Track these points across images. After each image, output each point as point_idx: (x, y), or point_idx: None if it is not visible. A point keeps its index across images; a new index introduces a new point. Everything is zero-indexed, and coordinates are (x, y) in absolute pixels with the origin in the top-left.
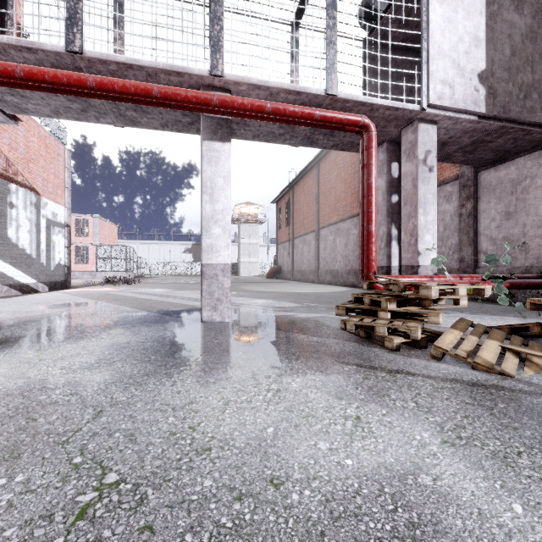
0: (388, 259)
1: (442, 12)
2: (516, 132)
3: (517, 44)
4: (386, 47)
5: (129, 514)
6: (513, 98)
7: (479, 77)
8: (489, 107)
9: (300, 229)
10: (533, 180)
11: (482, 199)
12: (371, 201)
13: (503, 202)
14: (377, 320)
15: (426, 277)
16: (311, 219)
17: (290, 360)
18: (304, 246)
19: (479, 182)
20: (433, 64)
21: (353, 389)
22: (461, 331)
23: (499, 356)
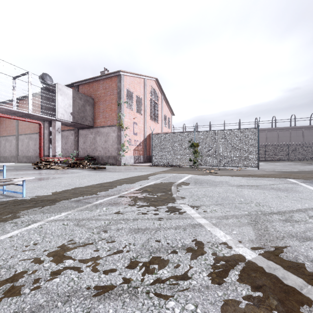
0: (49, 153)
1: (61, 98)
2: (81, 125)
3: (80, 107)
4: (49, 91)
5: (15, 174)
6: (79, 119)
7: (71, 113)
8: (73, 120)
9: (3, 132)
10: (88, 135)
11: (79, 137)
12: (41, 141)
13: (83, 139)
14: (41, 165)
15: (57, 158)
16: (12, 128)
17: (23, 171)
18: (7, 143)
19: (79, 132)
20: (59, 109)
21: (35, 171)
22: (56, 166)
23: (61, 169)
